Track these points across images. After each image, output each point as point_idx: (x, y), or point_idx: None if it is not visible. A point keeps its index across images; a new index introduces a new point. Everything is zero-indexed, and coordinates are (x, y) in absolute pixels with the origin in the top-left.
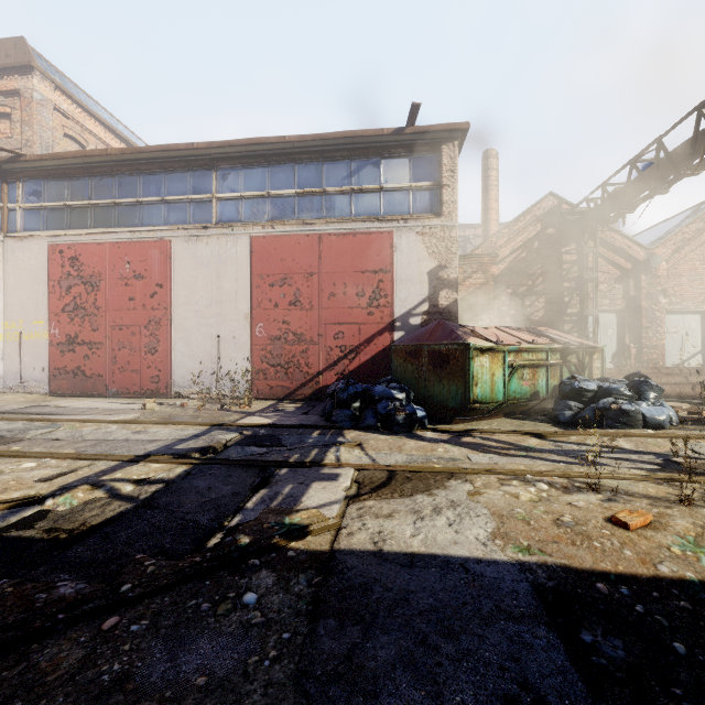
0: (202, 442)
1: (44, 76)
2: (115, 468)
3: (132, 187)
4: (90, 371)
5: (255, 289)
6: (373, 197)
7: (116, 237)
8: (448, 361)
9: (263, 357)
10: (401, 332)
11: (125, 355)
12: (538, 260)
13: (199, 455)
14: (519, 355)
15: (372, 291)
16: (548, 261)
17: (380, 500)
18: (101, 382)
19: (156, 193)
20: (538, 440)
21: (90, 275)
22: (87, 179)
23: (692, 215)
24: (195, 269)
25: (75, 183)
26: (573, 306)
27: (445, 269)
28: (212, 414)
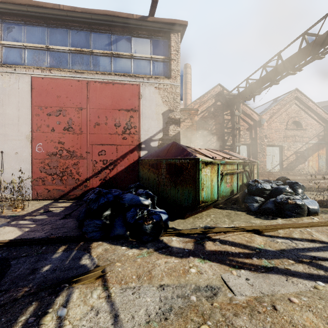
0: None
1: None
2: None
3: None
4: None
5: (34, 116)
6: (127, 61)
7: None
8: (182, 172)
9: (42, 168)
10: (145, 151)
11: None
12: (213, 117)
13: None
14: (225, 166)
15: (126, 123)
16: (217, 118)
17: None
18: None
19: None
20: (259, 236)
21: None
22: None
23: (274, 102)
24: None
25: None
26: (229, 141)
27: (173, 112)
28: None
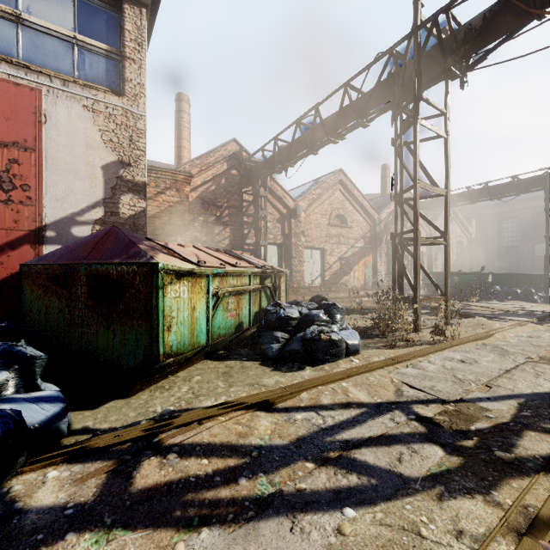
0: None
1: None
2: None
3: None
4: None
5: None
6: (1, 24)
7: None
8: (123, 293)
9: None
10: (56, 245)
11: None
12: (225, 195)
13: None
14: (224, 280)
15: None
16: (232, 197)
17: None
18: None
19: None
20: (267, 415)
21: None
22: None
23: (315, 184)
24: None
25: None
26: (250, 238)
27: (129, 167)
28: None
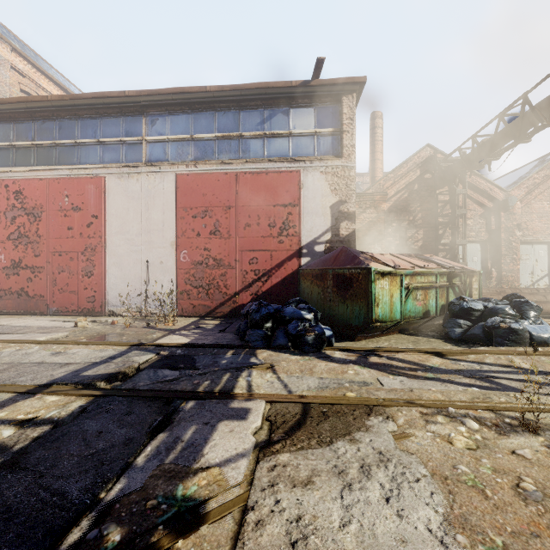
0: (113, 366)
1: (2, 39)
2: (5, 403)
3: (71, 130)
4: (33, 292)
5: (179, 220)
6: (283, 141)
7: (56, 173)
8: (352, 284)
9: (187, 280)
10: (307, 258)
11: (64, 278)
12: (417, 199)
13: (105, 383)
14: (413, 278)
15: (282, 222)
16: (425, 200)
17: (296, 452)
18: (43, 302)
19: (93, 135)
20: (439, 358)
21: (33, 207)
22: (30, 122)
23: (540, 164)
24: (127, 202)
25: (20, 126)
26: (446, 238)
27: (345, 203)
28: (137, 332)
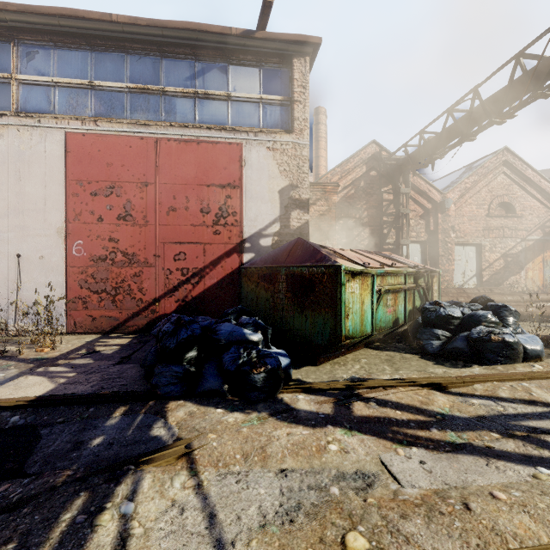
0: None
1: None
2: None
3: None
4: None
5: (71, 197)
6: (220, 105)
7: None
8: (313, 288)
9: (83, 282)
10: (251, 253)
11: None
12: (363, 197)
13: None
14: (384, 279)
15: (219, 207)
16: (371, 198)
17: None
18: None
19: None
20: (442, 395)
21: None
22: None
23: (468, 171)
24: None
25: None
26: (390, 237)
27: (297, 188)
28: None
